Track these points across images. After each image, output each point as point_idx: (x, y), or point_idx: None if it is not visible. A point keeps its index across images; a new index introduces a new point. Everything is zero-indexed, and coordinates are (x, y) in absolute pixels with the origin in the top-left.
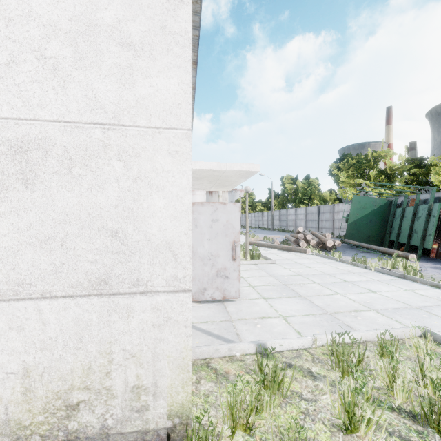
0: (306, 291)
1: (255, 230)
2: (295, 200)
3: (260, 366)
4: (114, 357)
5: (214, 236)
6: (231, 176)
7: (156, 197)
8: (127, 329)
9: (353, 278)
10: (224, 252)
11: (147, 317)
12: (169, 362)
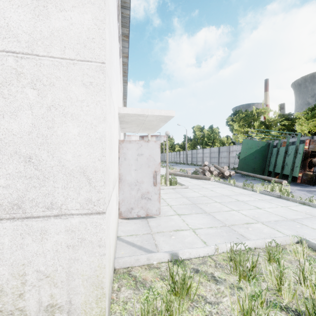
0: (210, 209)
1: (174, 164)
2: (203, 143)
3: (172, 274)
4: (28, 279)
5: (139, 167)
6: (153, 121)
7: (70, 125)
8: (40, 250)
9: (244, 198)
10: (147, 179)
11: (61, 238)
12: (83, 281)
